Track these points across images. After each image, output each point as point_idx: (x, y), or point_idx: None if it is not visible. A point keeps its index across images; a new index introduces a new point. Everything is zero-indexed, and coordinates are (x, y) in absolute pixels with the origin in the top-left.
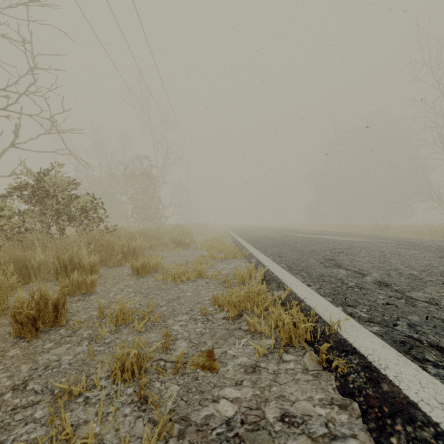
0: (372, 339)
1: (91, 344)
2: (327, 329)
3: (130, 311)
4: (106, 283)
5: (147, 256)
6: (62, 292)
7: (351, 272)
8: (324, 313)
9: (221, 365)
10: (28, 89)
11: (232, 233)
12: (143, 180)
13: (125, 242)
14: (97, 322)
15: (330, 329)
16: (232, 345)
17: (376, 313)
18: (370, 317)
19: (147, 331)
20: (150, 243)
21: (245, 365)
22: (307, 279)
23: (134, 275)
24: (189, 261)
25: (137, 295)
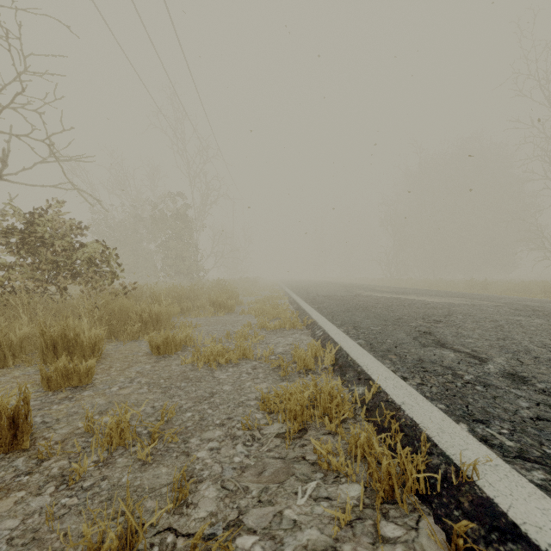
0: (542, 503)
1: (60, 491)
2: (451, 471)
3: (133, 425)
4: (111, 368)
5: (176, 324)
6: (23, 398)
7: (462, 355)
8: (440, 436)
9: (273, 548)
10: (13, 99)
11: (288, 291)
12: (176, 224)
13: (146, 306)
14: (81, 442)
15: (459, 475)
16: (291, 495)
17: (527, 438)
18: (519, 447)
19: (155, 463)
20: (182, 306)
21: (315, 550)
22: (400, 367)
23: (154, 355)
24: (231, 333)
25: (151, 389)
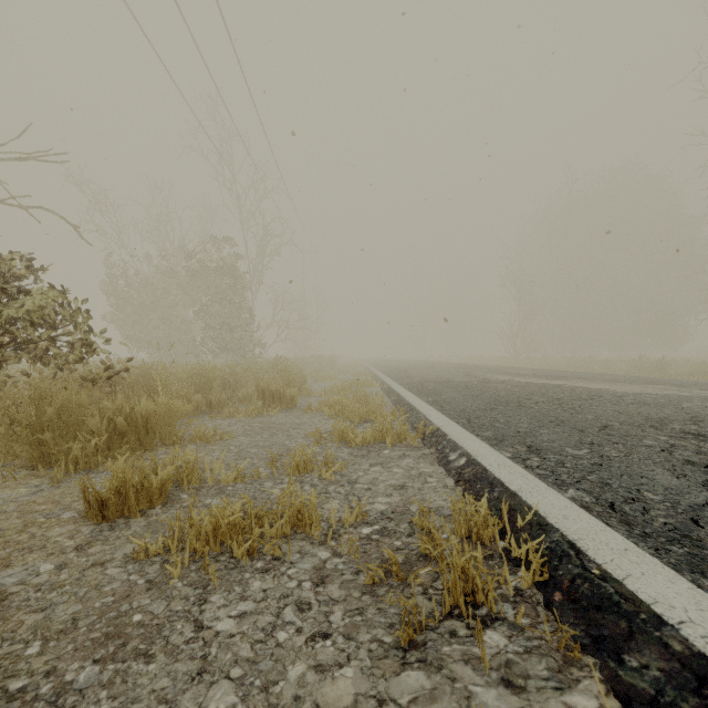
0: None
1: None
2: None
3: None
4: None
5: (190, 432)
6: None
7: None
8: None
9: None
10: None
11: (379, 374)
12: (221, 280)
13: (124, 402)
14: None
15: None
16: None
17: None
18: None
19: None
20: (211, 399)
21: None
22: None
23: (92, 521)
24: (282, 452)
25: None
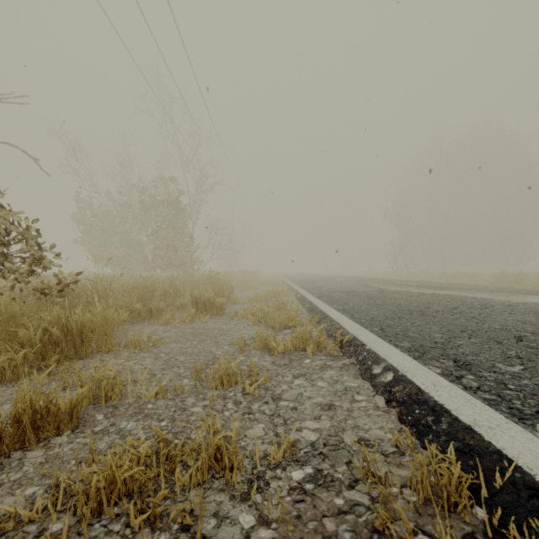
0: None
1: None
2: None
3: None
4: None
5: (128, 338)
6: None
7: None
8: None
9: None
10: None
11: (293, 285)
12: (167, 210)
13: (60, 313)
14: None
15: None
16: None
17: None
18: None
19: None
20: (152, 307)
21: None
22: None
23: None
24: (208, 361)
25: None
